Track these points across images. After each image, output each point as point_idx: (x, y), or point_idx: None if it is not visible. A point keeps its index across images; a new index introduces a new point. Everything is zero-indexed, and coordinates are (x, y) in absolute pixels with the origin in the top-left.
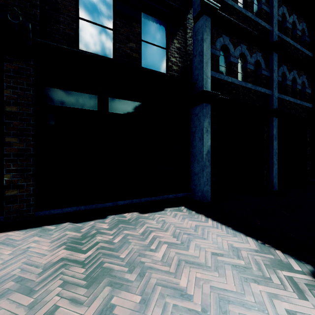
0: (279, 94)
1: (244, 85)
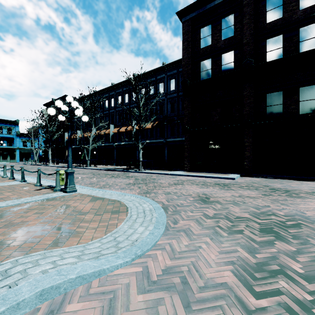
0: None
1: None
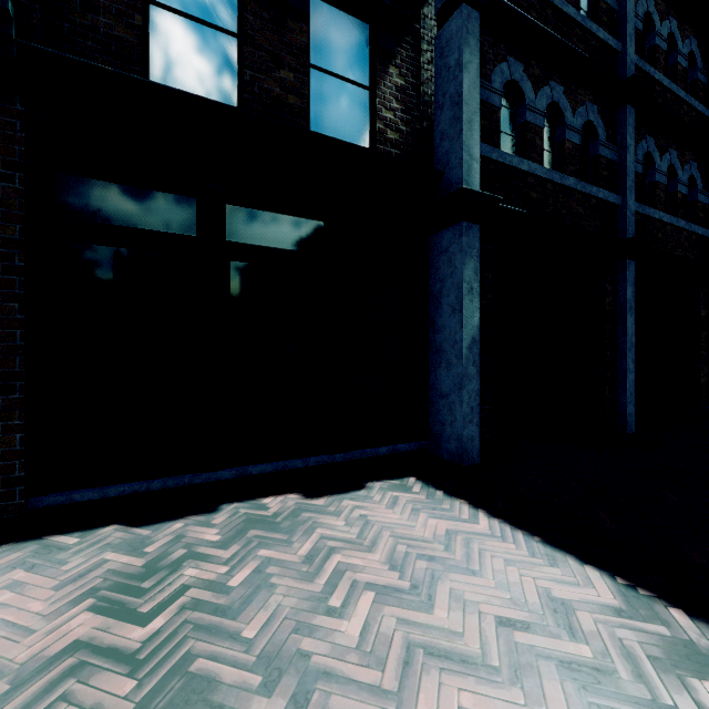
0: (638, 204)
1: (559, 181)
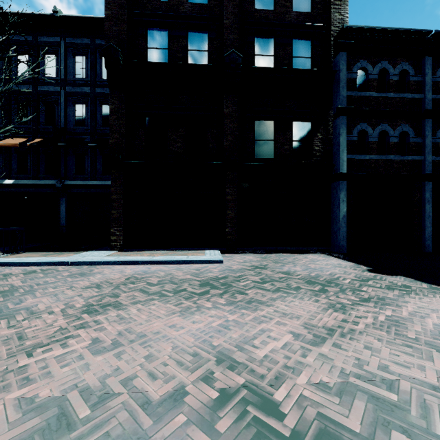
0: (436, 157)
1: (385, 158)
